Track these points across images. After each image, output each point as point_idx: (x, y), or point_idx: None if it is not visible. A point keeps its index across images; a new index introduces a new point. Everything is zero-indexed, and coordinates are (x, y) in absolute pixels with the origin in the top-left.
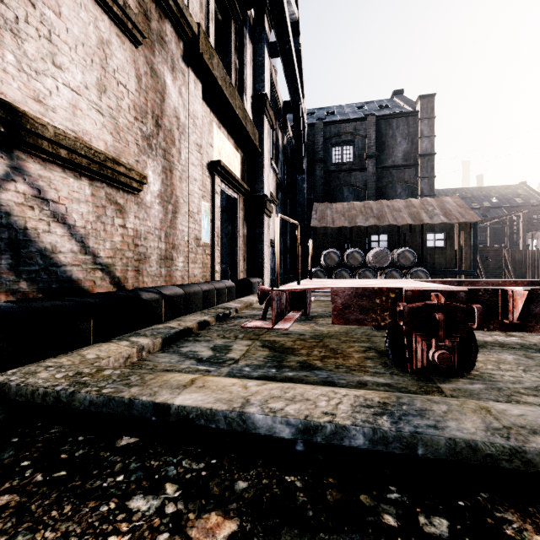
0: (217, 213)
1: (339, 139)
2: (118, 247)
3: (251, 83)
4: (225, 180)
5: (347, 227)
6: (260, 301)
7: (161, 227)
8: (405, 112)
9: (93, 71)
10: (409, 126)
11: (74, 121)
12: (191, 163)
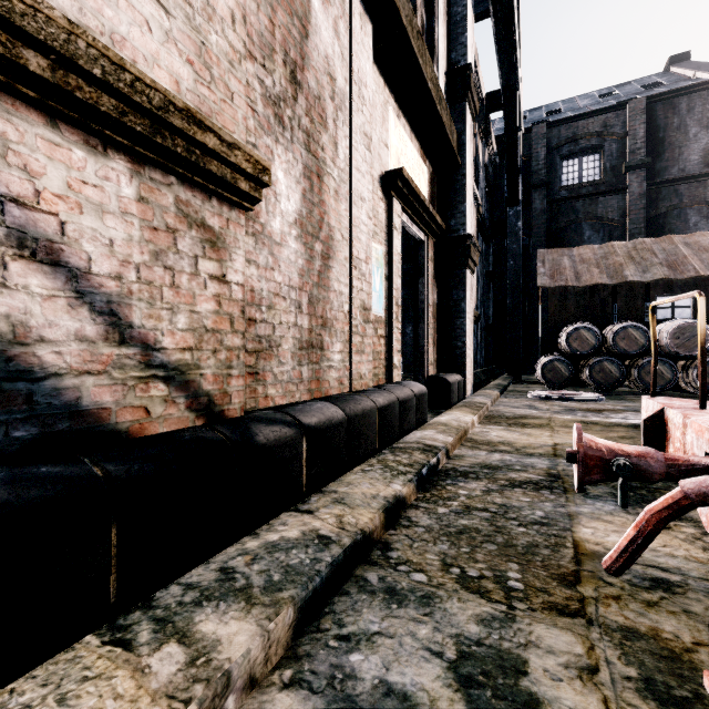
0: (395, 263)
1: (575, 146)
2: (207, 326)
3: (444, 50)
4: (408, 207)
5: (607, 285)
6: (582, 485)
7: (301, 285)
8: (707, 81)
9: None
10: None
11: (86, 5)
12: (354, 167)
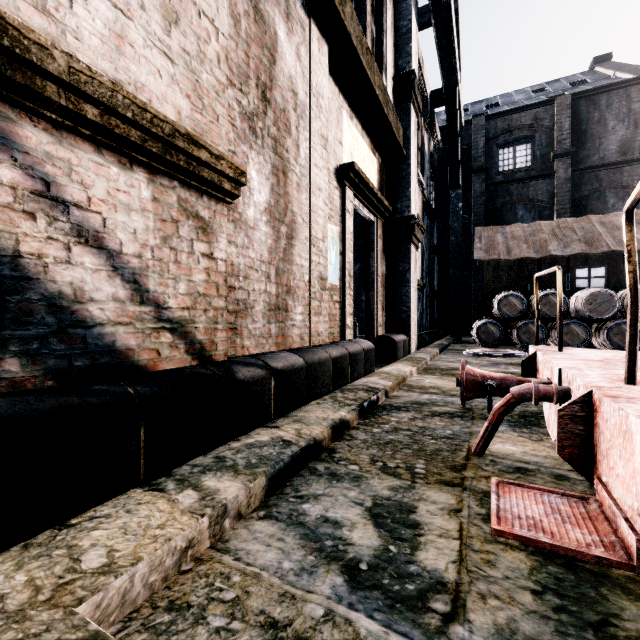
0: (348, 240)
1: (510, 137)
2: (200, 291)
3: (391, 58)
4: (359, 193)
5: (533, 258)
6: (464, 400)
7: (270, 260)
8: (623, 81)
9: None
10: (630, 102)
11: (119, 65)
12: (313, 163)
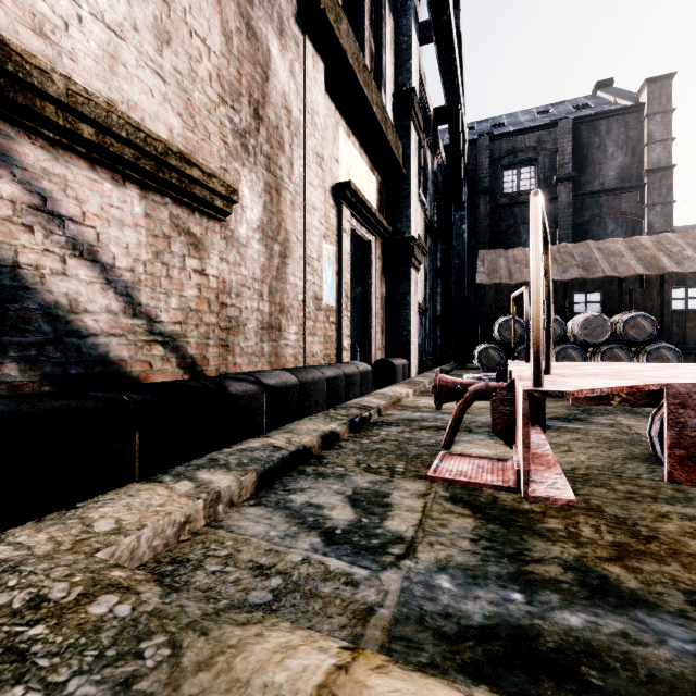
0: (345, 261)
1: (514, 158)
2: (192, 307)
3: (391, 74)
4: (357, 213)
5: None
6: (437, 404)
7: (263, 278)
8: (621, 108)
9: (147, 3)
10: (628, 129)
11: (113, 84)
12: (307, 181)
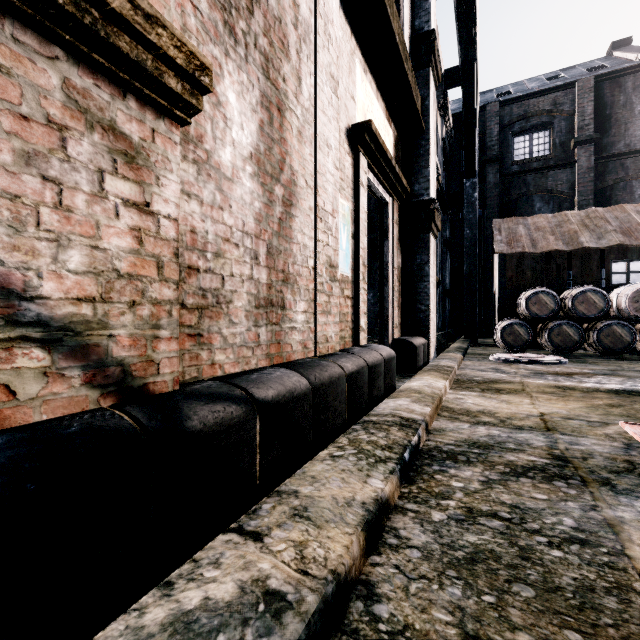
0: (362, 221)
1: (526, 123)
2: (121, 269)
3: (408, 15)
4: (374, 165)
5: (563, 251)
6: None
7: (258, 232)
8: None
9: None
10: None
11: None
12: (320, 108)
